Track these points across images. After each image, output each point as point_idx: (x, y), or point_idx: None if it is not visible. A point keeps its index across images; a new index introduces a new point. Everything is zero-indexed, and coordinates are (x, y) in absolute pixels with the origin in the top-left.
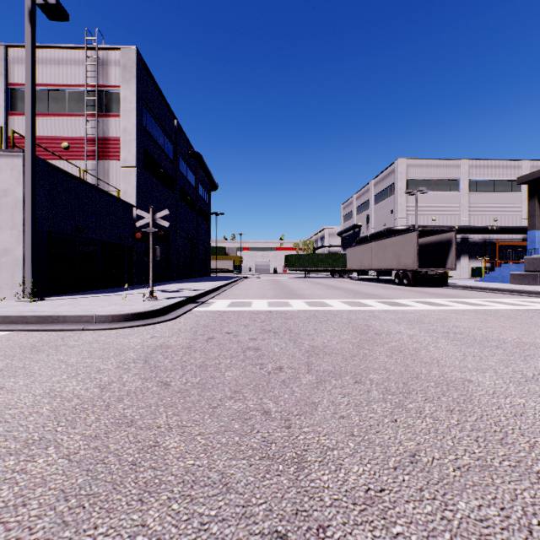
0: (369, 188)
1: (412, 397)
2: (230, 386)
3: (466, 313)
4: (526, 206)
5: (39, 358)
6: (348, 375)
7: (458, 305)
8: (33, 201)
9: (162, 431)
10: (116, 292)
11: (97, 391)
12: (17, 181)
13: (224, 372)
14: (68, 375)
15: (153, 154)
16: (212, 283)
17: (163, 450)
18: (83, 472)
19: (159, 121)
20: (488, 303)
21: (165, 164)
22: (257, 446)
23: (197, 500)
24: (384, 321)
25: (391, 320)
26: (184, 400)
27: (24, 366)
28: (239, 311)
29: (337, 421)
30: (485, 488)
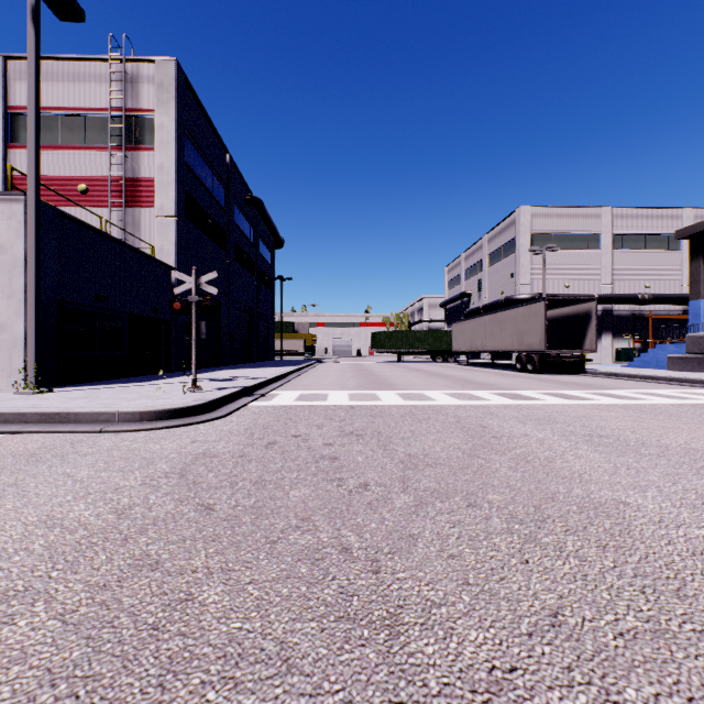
0: (481, 245)
1: (547, 527)
2: (296, 510)
3: (612, 409)
4: (687, 268)
5: (37, 470)
6: (458, 494)
7: (601, 398)
8: (37, 260)
9: (198, 578)
10: (149, 381)
11: (112, 518)
12: (16, 234)
13: (289, 491)
14: (75, 494)
15: (198, 200)
16: (275, 370)
17: (198, 607)
18: (82, 641)
19: (206, 157)
20: (640, 395)
21: (215, 212)
22: (333, 601)
23: (243, 686)
24: (504, 419)
25: (513, 418)
26: (232, 531)
27: (16, 482)
28: (310, 407)
29: (445, 562)
30: (662, 667)
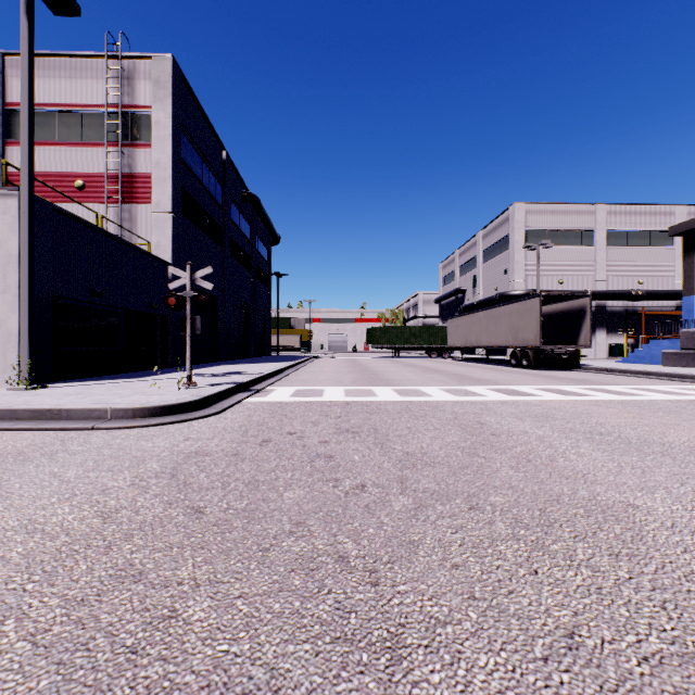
0: (476, 241)
1: (555, 533)
2: (290, 514)
3: (610, 405)
4: (680, 264)
5: (24, 470)
6: (458, 496)
7: (598, 393)
8: (31, 255)
9: (184, 591)
10: (145, 376)
11: (97, 522)
12: (10, 229)
13: (283, 492)
14: (60, 496)
15: (194, 196)
16: (271, 365)
17: (182, 626)
18: (52, 668)
19: (202, 154)
20: (637, 391)
21: (211, 209)
22: (328, 618)
23: None
24: (502, 416)
25: (511, 415)
26: (222, 537)
27: (0, 483)
28: (306, 403)
29: (449, 573)
30: None
